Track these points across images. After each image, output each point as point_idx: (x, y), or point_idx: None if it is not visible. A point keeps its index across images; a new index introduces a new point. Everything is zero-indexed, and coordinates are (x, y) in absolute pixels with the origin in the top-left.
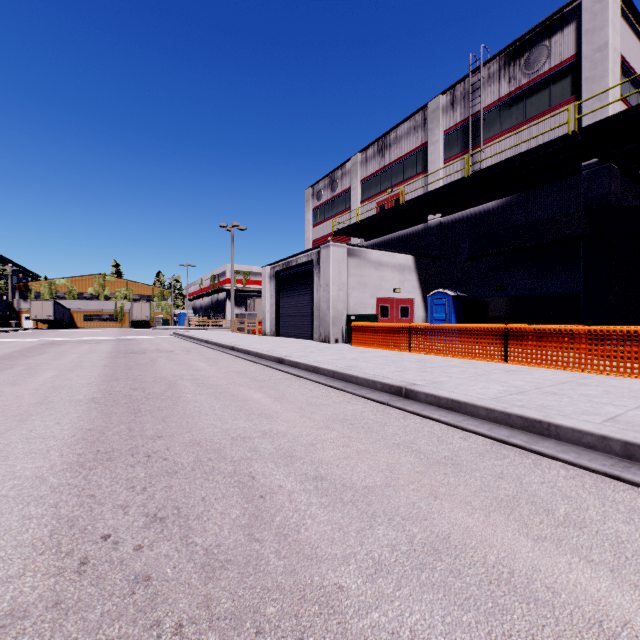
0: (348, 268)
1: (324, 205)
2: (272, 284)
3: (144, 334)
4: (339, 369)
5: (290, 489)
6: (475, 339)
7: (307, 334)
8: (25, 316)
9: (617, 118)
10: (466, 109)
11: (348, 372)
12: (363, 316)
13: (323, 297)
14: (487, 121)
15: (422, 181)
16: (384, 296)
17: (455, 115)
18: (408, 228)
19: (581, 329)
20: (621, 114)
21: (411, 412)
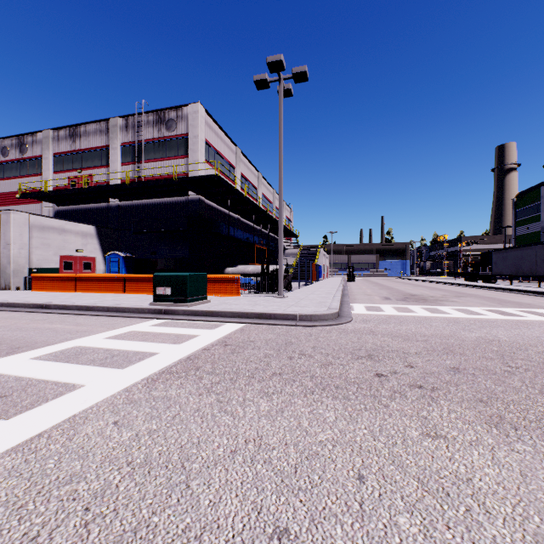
0: (31, 232)
1: (11, 163)
2: None
3: None
4: (7, 301)
5: None
6: (112, 282)
7: None
8: None
9: (191, 179)
10: (135, 135)
11: (13, 302)
12: (45, 269)
13: (4, 253)
14: (147, 149)
15: (106, 172)
16: (68, 254)
17: (128, 136)
18: (96, 203)
19: (151, 276)
20: (192, 178)
21: (44, 312)
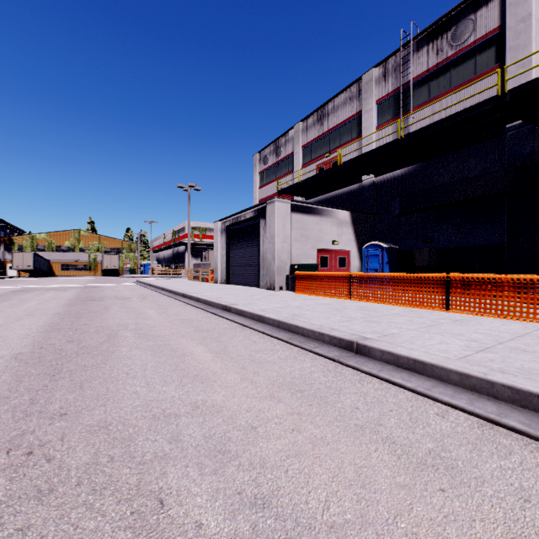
0: (291, 222)
1: (270, 169)
2: (223, 237)
3: (111, 282)
4: (284, 319)
5: (213, 534)
6: (415, 288)
7: (254, 282)
8: (9, 266)
9: None
10: (397, 80)
11: (294, 322)
12: (305, 266)
13: (269, 248)
14: (416, 90)
15: (357, 145)
16: (324, 248)
17: (387, 85)
18: (344, 187)
19: (529, 278)
20: None
21: (367, 373)
